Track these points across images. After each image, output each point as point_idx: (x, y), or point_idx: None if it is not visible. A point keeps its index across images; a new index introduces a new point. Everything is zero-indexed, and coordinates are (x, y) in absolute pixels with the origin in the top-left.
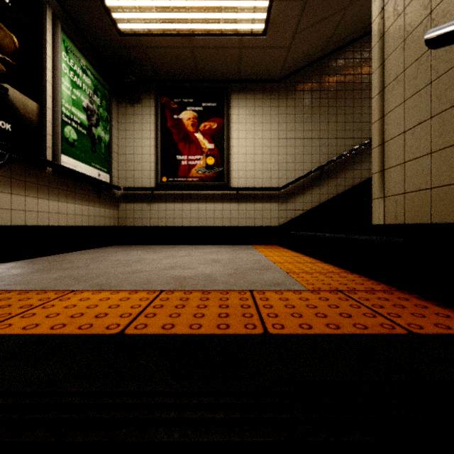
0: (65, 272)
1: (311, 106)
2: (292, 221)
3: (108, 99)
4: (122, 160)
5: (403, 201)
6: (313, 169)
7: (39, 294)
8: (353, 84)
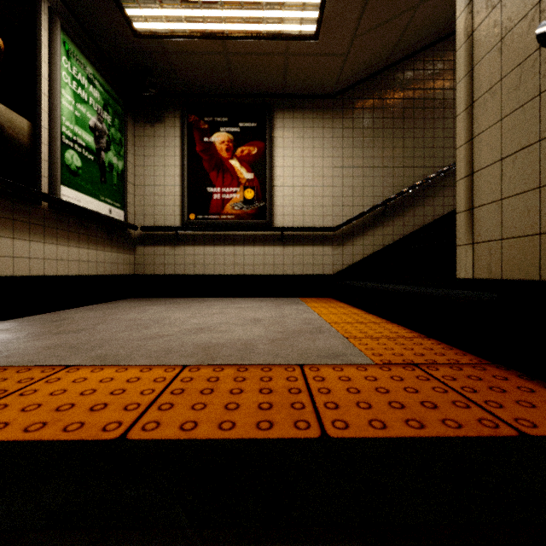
0: (62, 337)
1: (373, 127)
2: (350, 268)
3: (121, 117)
4: (139, 193)
5: (500, 250)
6: (376, 204)
7: (20, 373)
8: (424, 100)
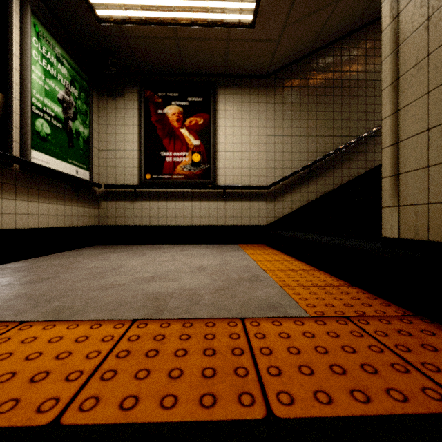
0: (25, 287)
1: (300, 102)
2: (280, 220)
3: (87, 91)
4: (103, 156)
5: (427, 213)
6: (302, 167)
7: None
8: (341, 81)
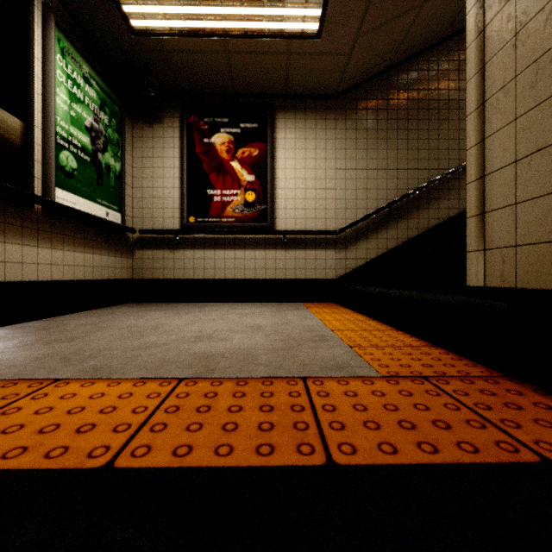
0: (54, 346)
1: (377, 128)
2: (353, 273)
3: (119, 117)
4: (138, 195)
5: (515, 257)
6: (379, 207)
7: (5, 387)
8: (428, 101)
